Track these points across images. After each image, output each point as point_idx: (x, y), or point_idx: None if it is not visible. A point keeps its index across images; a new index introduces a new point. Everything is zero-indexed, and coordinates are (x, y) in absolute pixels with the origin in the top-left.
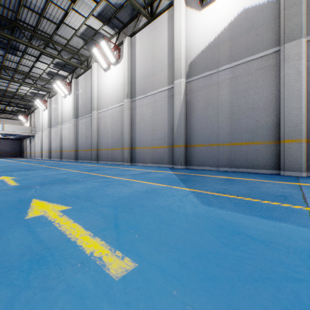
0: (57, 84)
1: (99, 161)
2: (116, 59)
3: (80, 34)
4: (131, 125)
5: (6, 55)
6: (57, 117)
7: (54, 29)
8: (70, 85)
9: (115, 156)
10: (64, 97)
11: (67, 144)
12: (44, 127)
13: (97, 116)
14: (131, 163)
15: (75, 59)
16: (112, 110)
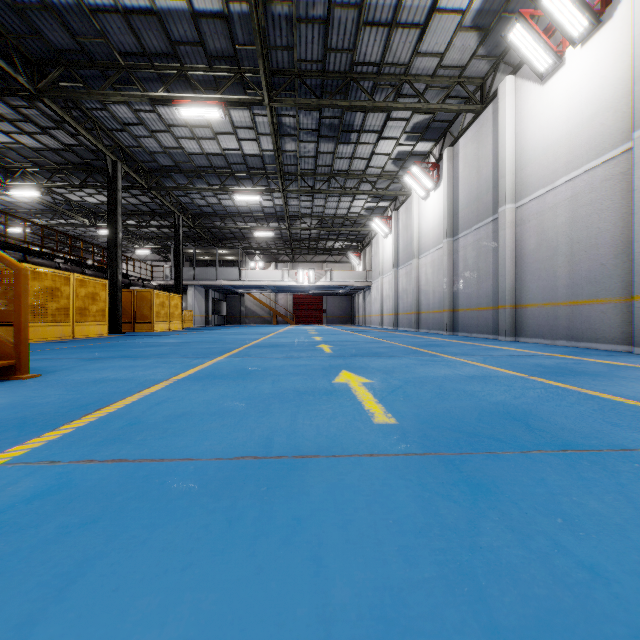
0: (413, 172)
1: (520, 336)
2: (593, 15)
3: (472, 18)
4: None
5: (335, 150)
6: (410, 244)
7: (413, 45)
8: (438, 167)
9: (586, 323)
10: (424, 198)
11: (431, 297)
12: (385, 268)
13: (512, 216)
14: None
15: (452, 100)
16: (572, 185)
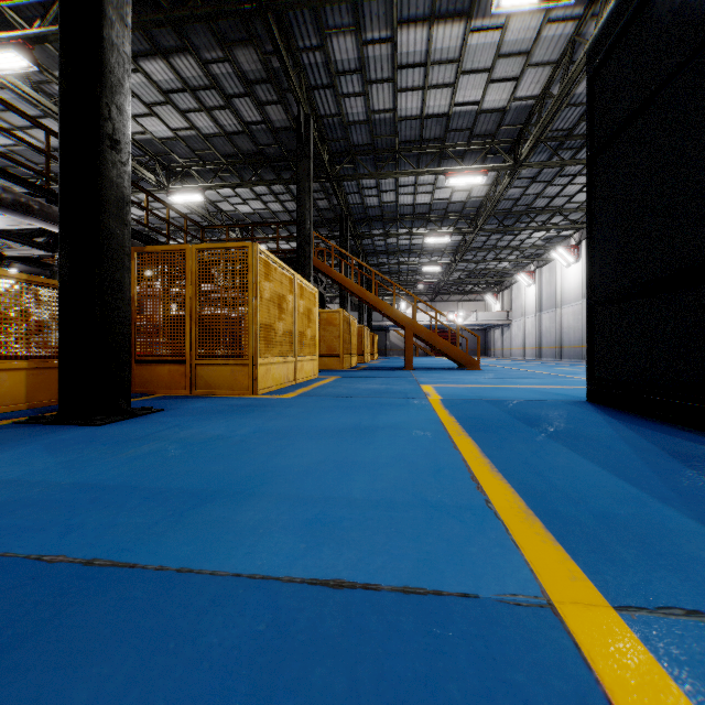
0: (558, 252)
1: None
2: None
3: None
4: None
5: (501, 238)
6: (553, 296)
7: (566, 200)
8: (578, 248)
9: None
10: (566, 267)
11: (572, 337)
12: (528, 311)
13: None
14: None
15: None
16: None
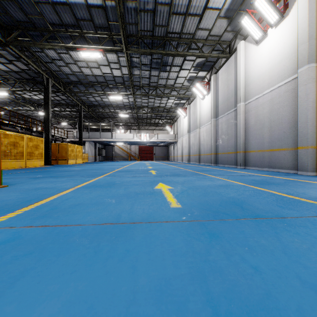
0: (197, 86)
1: (247, 166)
2: (280, 13)
3: (224, 12)
4: (316, 108)
5: (159, 74)
6: (196, 121)
7: (196, 25)
8: (209, 84)
9: (277, 160)
10: (202, 99)
11: (205, 147)
12: (184, 133)
13: (243, 108)
14: (315, 173)
15: (215, 51)
16: (271, 94)
